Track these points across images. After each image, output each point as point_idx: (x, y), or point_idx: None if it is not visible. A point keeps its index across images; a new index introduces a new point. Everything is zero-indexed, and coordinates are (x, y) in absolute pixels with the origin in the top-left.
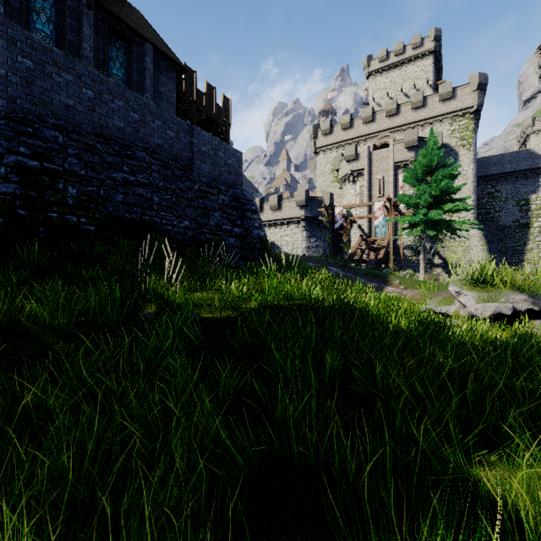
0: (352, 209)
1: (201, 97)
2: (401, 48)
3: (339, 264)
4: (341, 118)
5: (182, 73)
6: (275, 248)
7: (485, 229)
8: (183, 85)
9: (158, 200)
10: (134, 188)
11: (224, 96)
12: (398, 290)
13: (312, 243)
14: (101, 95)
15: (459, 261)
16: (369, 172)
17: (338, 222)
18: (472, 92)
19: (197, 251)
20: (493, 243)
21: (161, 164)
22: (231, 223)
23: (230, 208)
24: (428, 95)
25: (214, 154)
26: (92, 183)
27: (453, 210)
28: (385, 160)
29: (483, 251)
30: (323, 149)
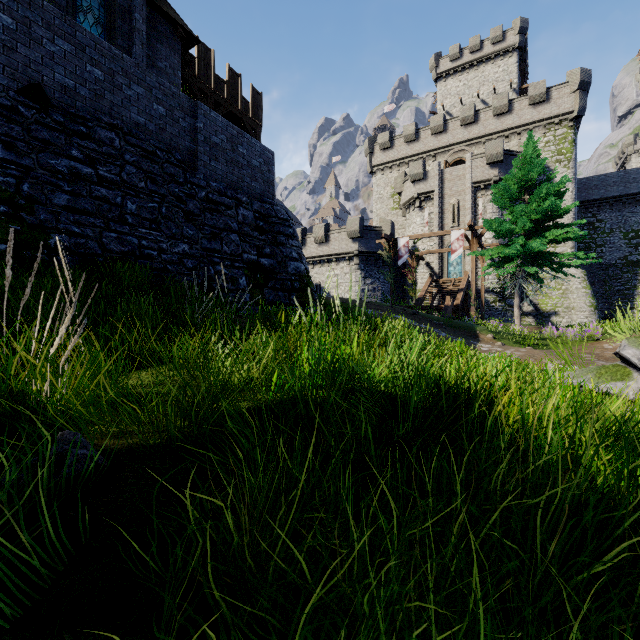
0: (419, 242)
1: (221, 86)
2: (478, 43)
3: (408, 311)
4: (404, 128)
5: (191, 44)
6: (320, 291)
7: (584, 268)
8: (194, 67)
9: (135, 209)
10: (92, 187)
11: (253, 88)
12: (497, 348)
13: (368, 286)
14: (28, 27)
15: (555, 308)
16: (441, 195)
17: (403, 257)
18: (572, 93)
19: (200, 290)
20: (594, 286)
21: (143, 154)
22: (256, 251)
23: (255, 229)
24: (515, 98)
25: (231, 148)
26: (6, 169)
27: (559, 239)
28: (460, 179)
29: (586, 295)
30: (381, 167)
